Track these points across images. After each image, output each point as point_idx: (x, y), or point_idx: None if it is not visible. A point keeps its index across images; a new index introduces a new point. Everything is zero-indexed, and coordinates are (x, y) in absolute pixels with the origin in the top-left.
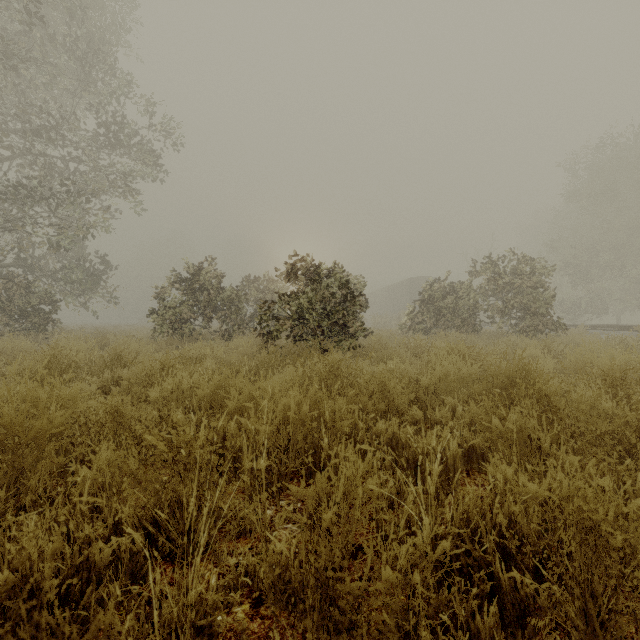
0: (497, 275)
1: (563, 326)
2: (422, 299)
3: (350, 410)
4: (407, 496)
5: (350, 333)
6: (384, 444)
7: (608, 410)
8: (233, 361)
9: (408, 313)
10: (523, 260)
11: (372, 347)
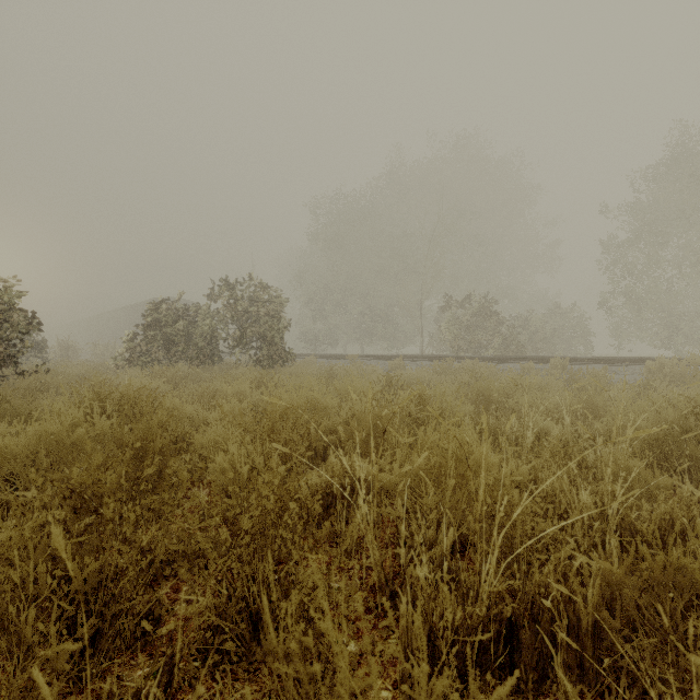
0: (237, 300)
1: (294, 356)
2: (148, 323)
3: None
4: None
5: None
6: None
7: (246, 474)
8: None
9: (127, 341)
10: (262, 287)
11: None
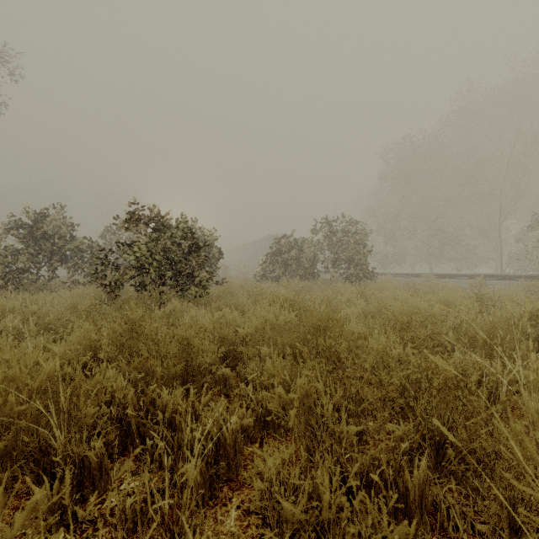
0: (330, 233)
1: (376, 274)
2: (273, 252)
3: (135, 378)
4: (150, 516)
5: (196, 282)
6: (165, 421)
7: (396, 356)
8: (45, 316)
9: (262, 264)
10: (349, 222)
11: (217, 295)
